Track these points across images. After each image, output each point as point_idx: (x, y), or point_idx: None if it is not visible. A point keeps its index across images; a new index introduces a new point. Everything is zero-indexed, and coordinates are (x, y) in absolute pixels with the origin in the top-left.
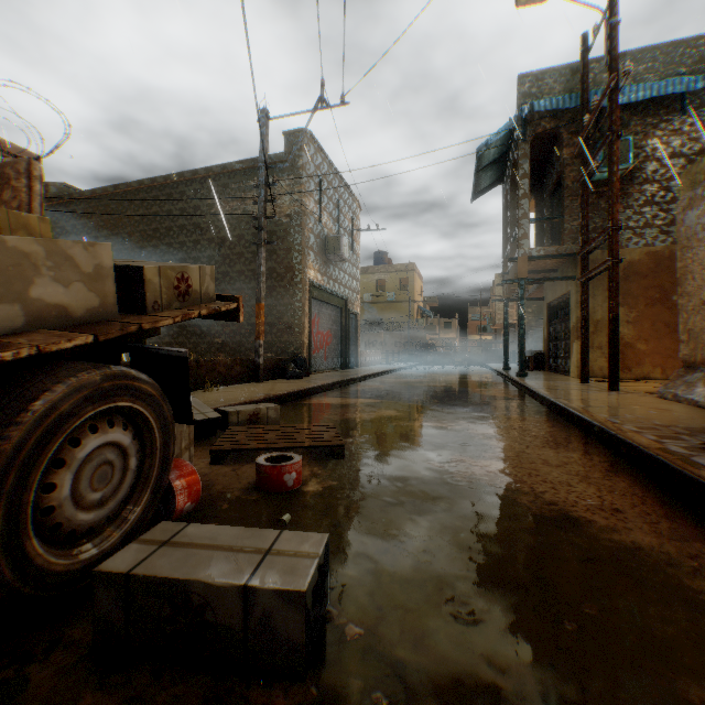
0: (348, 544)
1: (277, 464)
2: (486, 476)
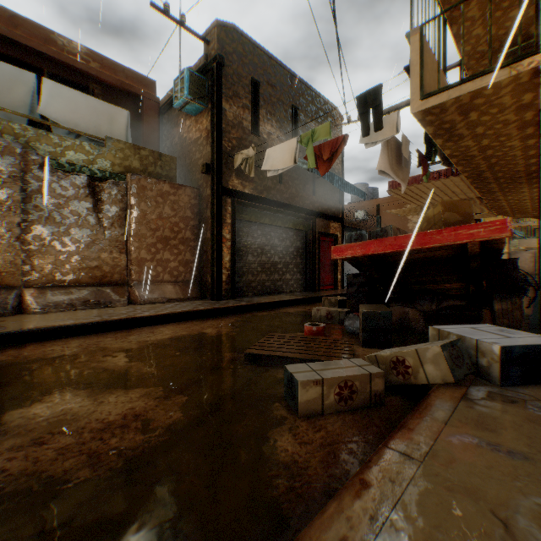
0: (302, 324)
1: (317, 323)
2: (227, 328)
